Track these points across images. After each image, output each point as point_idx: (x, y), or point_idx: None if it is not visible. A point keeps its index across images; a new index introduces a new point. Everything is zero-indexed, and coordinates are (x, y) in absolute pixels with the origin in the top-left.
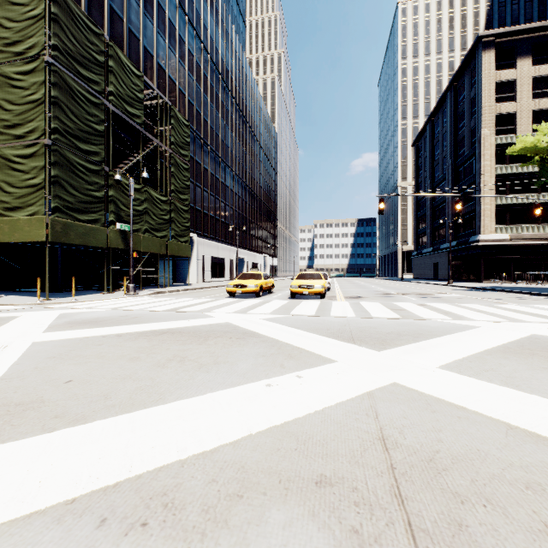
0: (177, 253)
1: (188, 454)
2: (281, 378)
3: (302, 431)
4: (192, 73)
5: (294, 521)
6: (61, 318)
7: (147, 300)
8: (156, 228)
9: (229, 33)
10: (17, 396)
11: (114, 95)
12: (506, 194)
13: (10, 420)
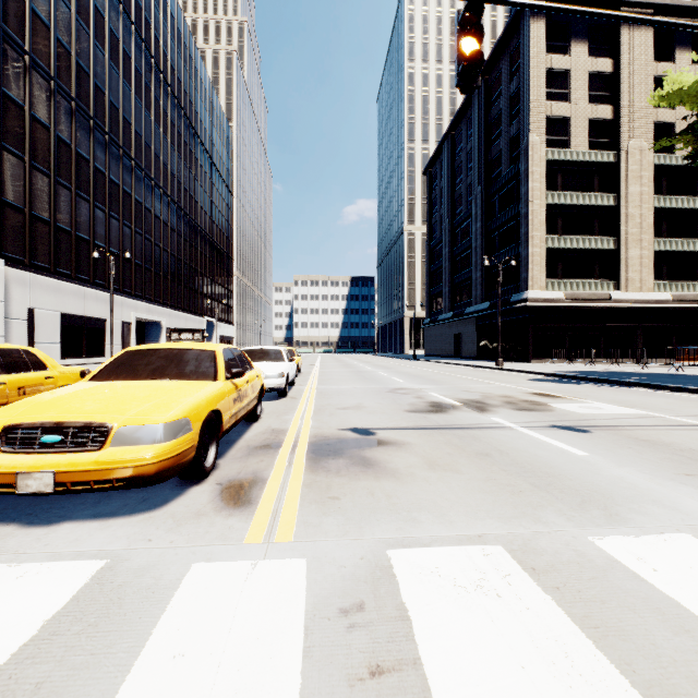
0: None
1: None
2: None
3: None
4: None
5: None
6: None
7: None
8: None
9: None
10: None
11: None
12: (558, 234)
13: None
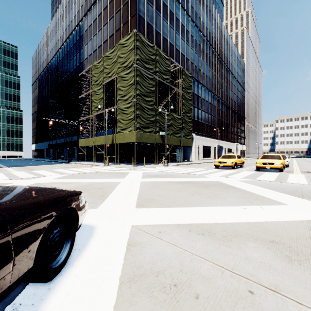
0: (185, 145)
1: (212, 222)
2: (251, 206)
3: (263, 226)
4: (192, 46)
5: (259, 247)
6: (144, 174)
7: (174, 168)
8: (175, 132)
9: (213, 15)
10: (147, 197)
11: (158, 72)
12: None
13: (149, 203)
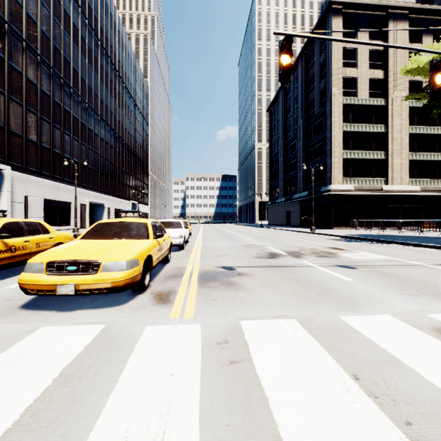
0: None
1: None
2: None
3: None
4: None
5: None
6: None
7: None
8: None
9: None
10: None
11: None
12: (350, 150)
13: None
